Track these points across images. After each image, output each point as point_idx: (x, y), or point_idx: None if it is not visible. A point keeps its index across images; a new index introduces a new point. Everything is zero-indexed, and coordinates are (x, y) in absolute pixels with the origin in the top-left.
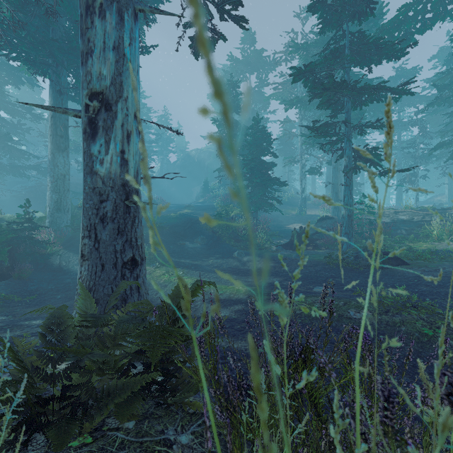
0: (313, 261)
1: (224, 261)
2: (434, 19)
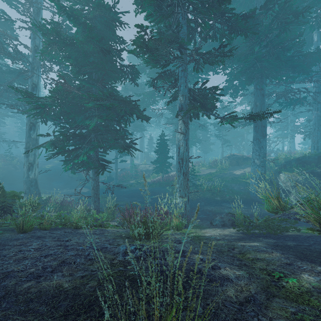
0: (102, 188)
1: (70, 190)
2: (153, 103)
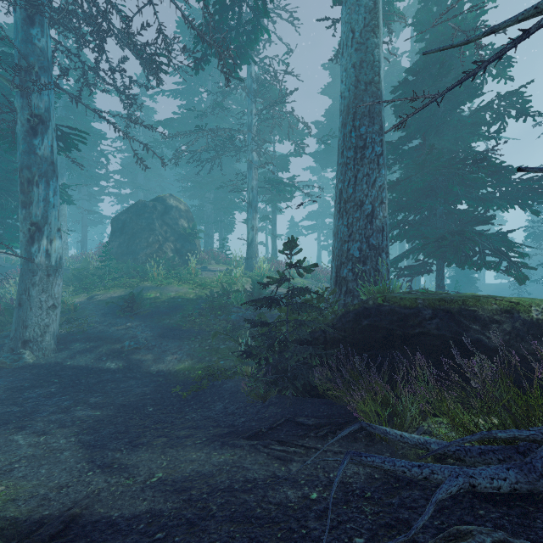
0: None
1: None
2: None
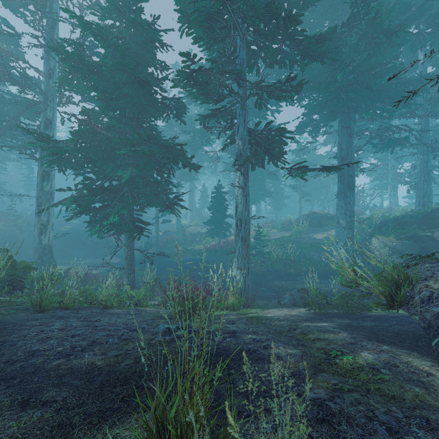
0: (138, 258)
1: (95, 260)
2: (206, 143)
